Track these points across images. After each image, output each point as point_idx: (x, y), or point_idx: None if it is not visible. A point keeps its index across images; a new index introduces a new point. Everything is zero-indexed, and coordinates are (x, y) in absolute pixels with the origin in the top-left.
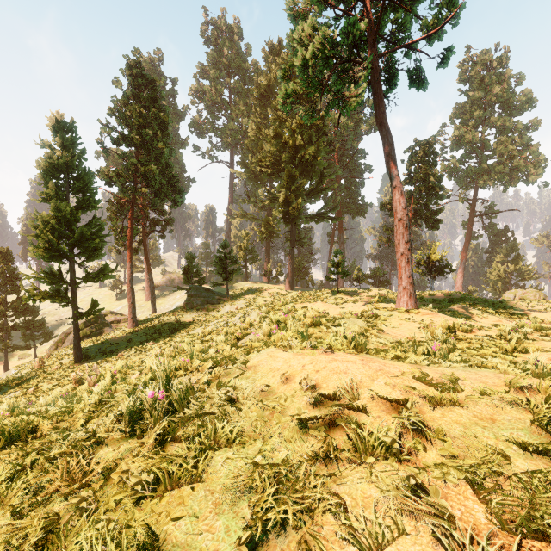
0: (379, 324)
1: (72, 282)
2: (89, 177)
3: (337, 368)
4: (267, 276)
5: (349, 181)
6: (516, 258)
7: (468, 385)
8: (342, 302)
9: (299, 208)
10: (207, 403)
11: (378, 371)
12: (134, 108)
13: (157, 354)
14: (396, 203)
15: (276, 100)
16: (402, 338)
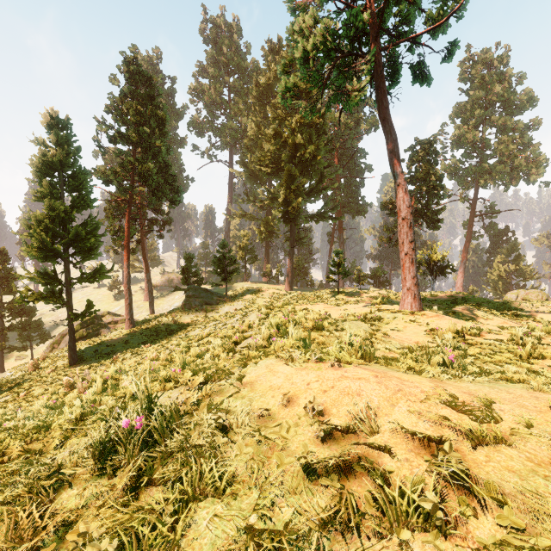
0: (383, 327)
1: (67, 283)
2: (84, 175)
3: (348, 387)
4: (266, 276)
5: (349, 180)
6: (516, 258)
7: (508, 411)
8: (343, 303)
9: (298, 208)
10: (194, 430)
11: (397, 392)
12: (131, 106)
13: (153, 357)
14: (400, 201)
15: (276, 99)
16: (409, 343)
